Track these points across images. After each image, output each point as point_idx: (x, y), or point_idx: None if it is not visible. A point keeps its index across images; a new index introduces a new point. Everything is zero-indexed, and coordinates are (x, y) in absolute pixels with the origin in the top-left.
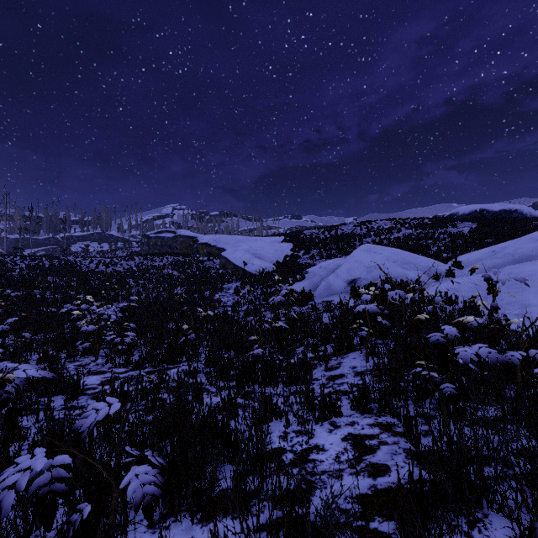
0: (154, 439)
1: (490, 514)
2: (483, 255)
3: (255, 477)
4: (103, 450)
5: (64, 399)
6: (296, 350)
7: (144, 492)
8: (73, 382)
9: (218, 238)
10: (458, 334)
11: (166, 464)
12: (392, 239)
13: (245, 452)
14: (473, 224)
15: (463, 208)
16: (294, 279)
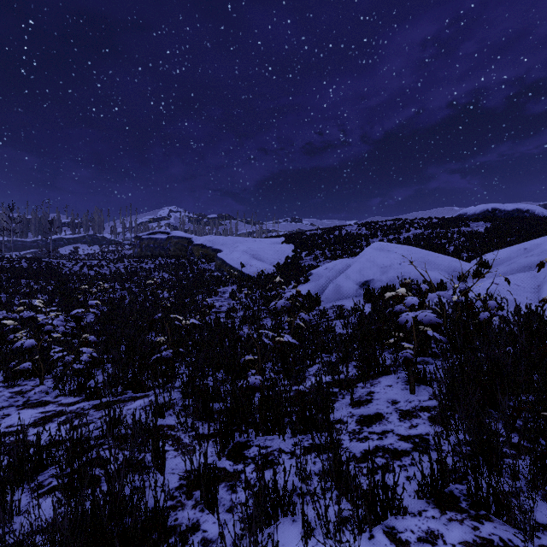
0: None
1: None
2: (513, 253)
3: None
4: None
5: None
6: (306, 371)
7: None
8: None
9: (214, 239)
10: None
11: None
12: (401, 239)
13: None
14: (486, 223)
15: (472, 208)
16: (297, 281)
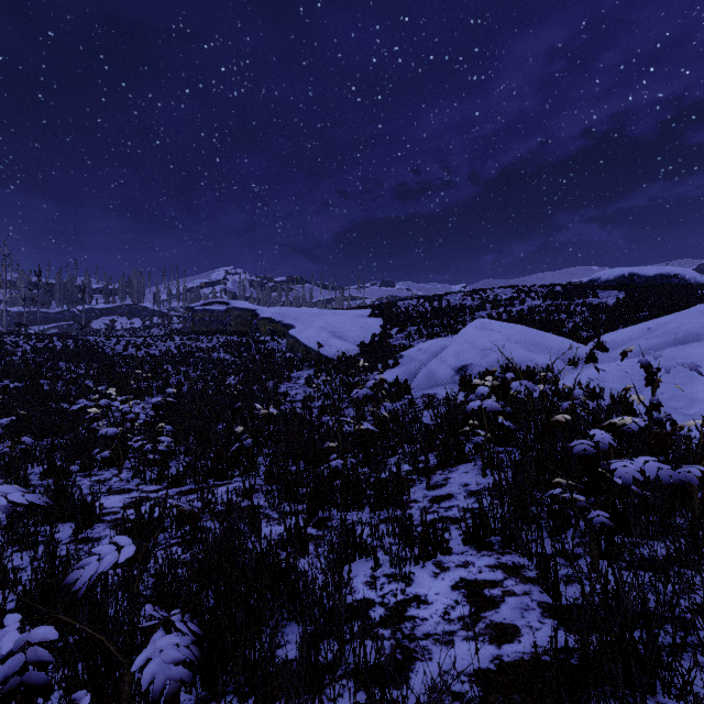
0: (191, 587)
1: (667, 702)
2: (635, 333)
3: (332, 643)
4: (120, 604)
5: (73, 529)
6: (387, 461)
7: (167, 677)
8: (86, 506)
9: (284, 311)
10: (614, 443)
11: (201, 633)
12: (513, 312)
13: (317, 607)
14: (620, 292)
15: (607, 271)
16: (385, 365)
